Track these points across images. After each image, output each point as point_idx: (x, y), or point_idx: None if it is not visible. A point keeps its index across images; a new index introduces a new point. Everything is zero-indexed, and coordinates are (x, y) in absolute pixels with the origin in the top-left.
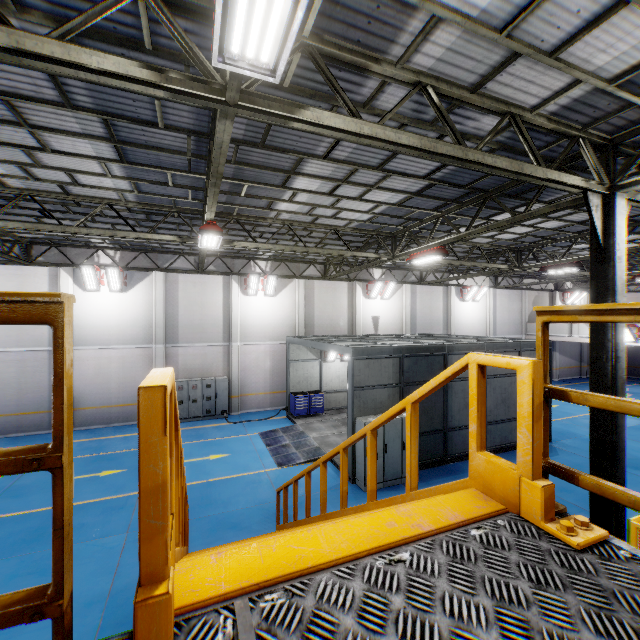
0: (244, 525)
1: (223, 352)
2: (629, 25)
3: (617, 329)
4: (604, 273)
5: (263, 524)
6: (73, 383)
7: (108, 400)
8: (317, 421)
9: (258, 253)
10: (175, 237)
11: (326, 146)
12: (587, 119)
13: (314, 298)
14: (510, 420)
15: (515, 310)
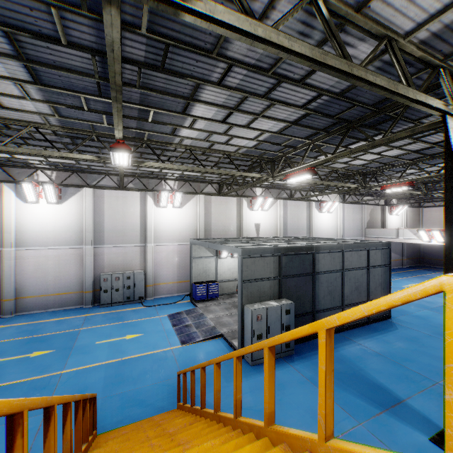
0: (150, 402)
1: (140, 251)
2: None
3: None
4: None
5: (166, 400)
6: (16, 277)
7: (46, 290)
8: (213, 304)
9: (167, 174)
10: (94, 157)
11: (220, 72)
12: (449, 49)
13: (211, 209)
14: (361, 303)
15: (357, 219)
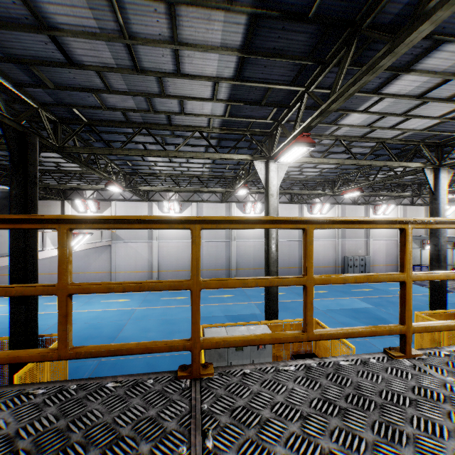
0: None
1: (364, 243)
2: None
3: None
4: None
5: None
6: None
7: (319, 264)
8: None
9: None
10: (409, 194)
11: None
12: None
13: (406, 216)
14: None
15: None
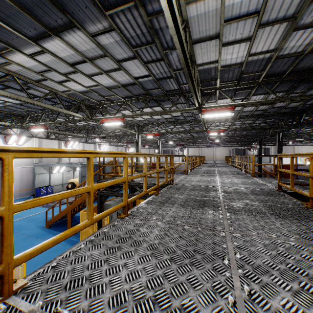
0: None
1: None
2: (140, 118)
3: (139, 158)
4: (138, 148)
5: None
6: None
7: None
8: None
9: None
10: (10, 123)
11: None
12: (136, 122)
13: (42, 147)
14: None
15: None
